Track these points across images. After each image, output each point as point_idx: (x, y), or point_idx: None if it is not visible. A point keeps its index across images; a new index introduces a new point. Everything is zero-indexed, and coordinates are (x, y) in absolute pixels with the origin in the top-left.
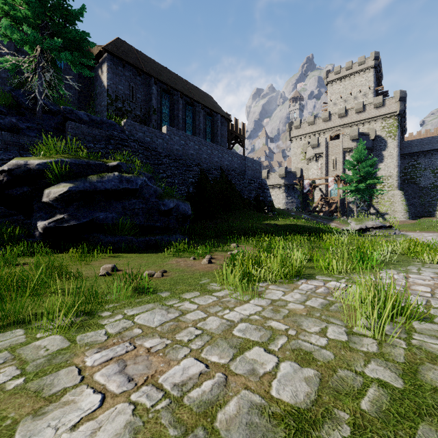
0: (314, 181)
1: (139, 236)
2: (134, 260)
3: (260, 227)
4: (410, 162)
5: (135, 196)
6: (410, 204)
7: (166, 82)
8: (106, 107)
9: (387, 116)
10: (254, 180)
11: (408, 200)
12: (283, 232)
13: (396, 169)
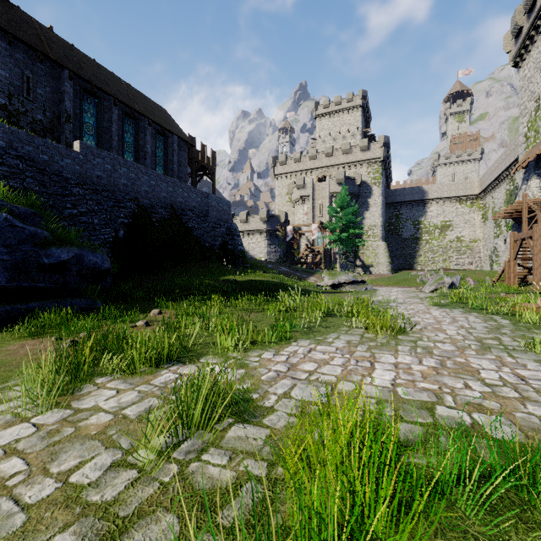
0: (300, 228)
1: None
2: None
3: (212, 285)
4: (394, 212)
5: None
6: (394, 256)
7: (90, 79)
8: None
9: (372, 161)
10: (220, 223)
11: (392, 251)
12: (242, 290)
13: (380, 218)
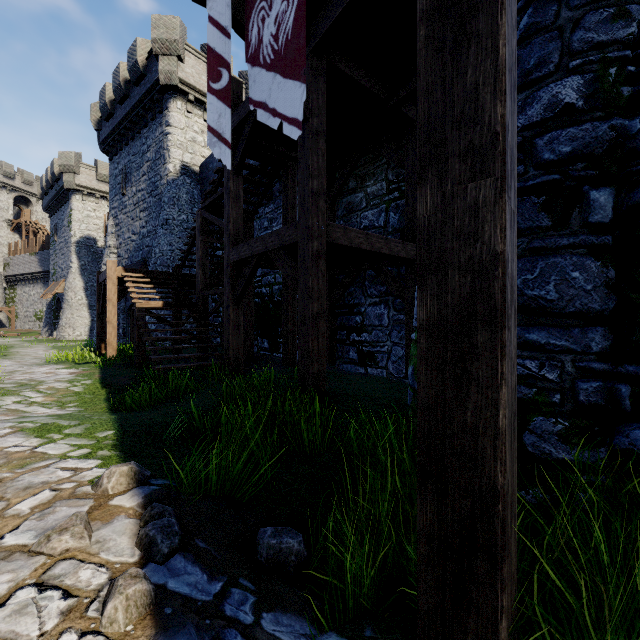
0: None
1: None
2: None
3: None
4: None
5: None
6: None
7: None
8: None
9: None
10: None
11: None
12: None
13: None
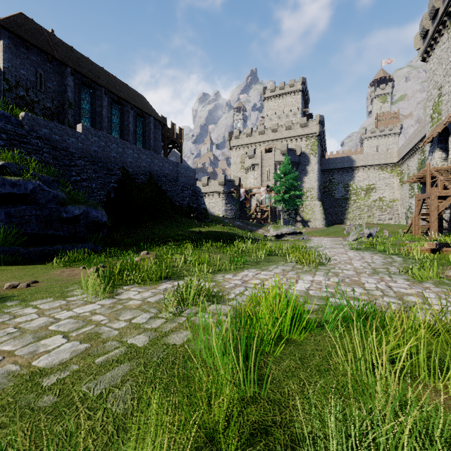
0: (251, 190)
1: (30, 246)
2: (10, 272)
3: (183, 234)
4: (328, 177)
5: (26, 201)
6: (328, 213)
7: (86, 74)
8: (2, 92)
9: (310, 136)
10: (187, 187)
11: (326, 209)
12: (206, 239)
13: (317, 182)
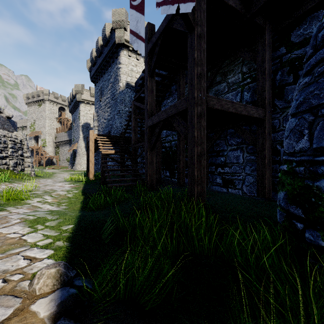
0: None
1: None
2: None
3: None
4: None
5: None
6: None
7: None
8: None
9: None
10: None
11: None
12: None
13: None
